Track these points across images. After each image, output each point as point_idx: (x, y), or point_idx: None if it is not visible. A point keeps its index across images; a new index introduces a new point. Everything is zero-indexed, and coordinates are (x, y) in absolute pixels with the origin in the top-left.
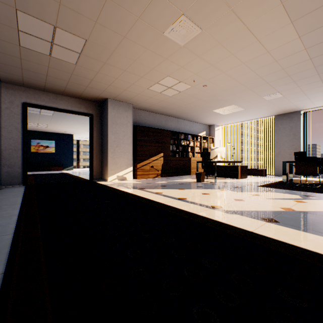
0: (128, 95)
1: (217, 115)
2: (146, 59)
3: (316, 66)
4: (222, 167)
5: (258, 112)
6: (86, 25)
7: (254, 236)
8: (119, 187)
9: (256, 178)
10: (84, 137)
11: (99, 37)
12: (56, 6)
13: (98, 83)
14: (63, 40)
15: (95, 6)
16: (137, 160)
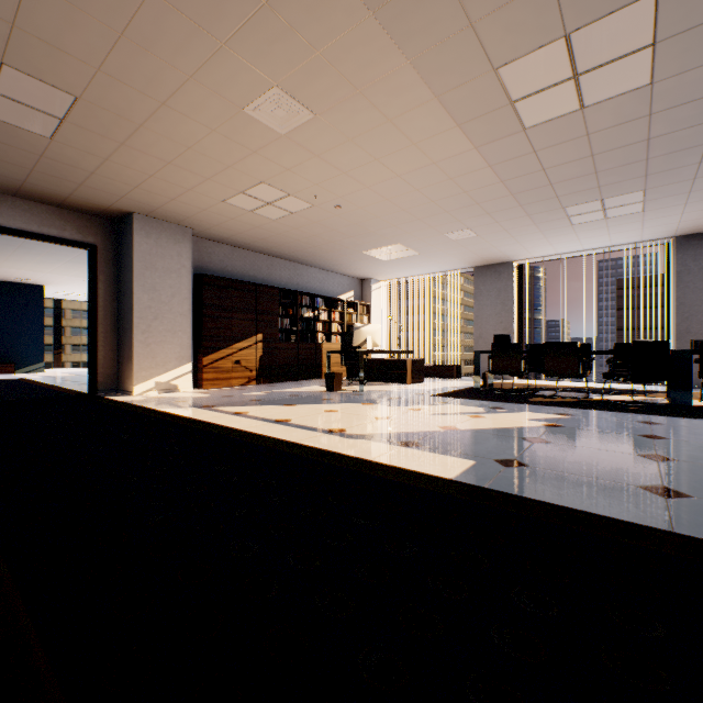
0: (182, 209)
1: (372, 261)
2: (213, 147)
3: (514, 194)
4: (380, 363)
5: (445, 260)
6: (76, 71)
7: (367, 465)
8: (157, 406)
9: (440, 382)
10: (75, 292)
11: (107, 96)
12: (5, 28)
13: (107, 179)
14: (19, 89)
15: (96, 44)
16: (203, 348)
